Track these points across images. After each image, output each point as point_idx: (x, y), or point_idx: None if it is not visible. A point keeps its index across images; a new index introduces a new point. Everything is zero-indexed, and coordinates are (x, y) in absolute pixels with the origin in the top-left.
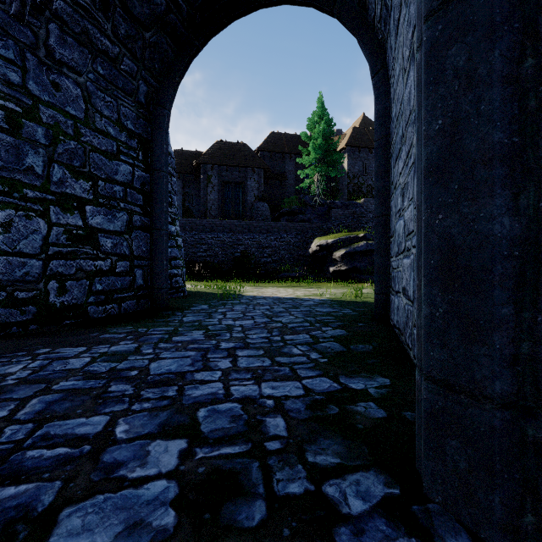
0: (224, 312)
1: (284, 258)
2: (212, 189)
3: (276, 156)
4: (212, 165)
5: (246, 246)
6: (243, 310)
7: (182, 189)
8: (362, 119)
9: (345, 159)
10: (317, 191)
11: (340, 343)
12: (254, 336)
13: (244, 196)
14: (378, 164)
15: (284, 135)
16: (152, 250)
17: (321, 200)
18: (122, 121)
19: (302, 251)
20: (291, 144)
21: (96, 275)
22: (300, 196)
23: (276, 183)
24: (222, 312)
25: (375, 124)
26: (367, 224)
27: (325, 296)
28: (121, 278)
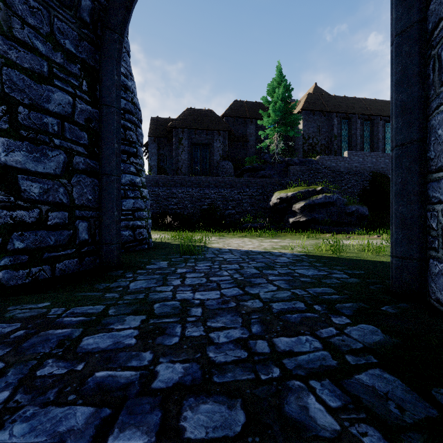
0: (184, 273)
1: (247, 210)
2: (183, 150)
3: (239, 121)
4: (182, 129)
5: (212, 200)
6: (207, 270)
7: (157, 151)
8: (313, 89)
9: (301, 122)
10: (276, 150)
11: (399, 376)
12: (221, 337)
13: (210, 155)
14: (404, 67)
15: (246, 102)
16: (100, 198)
17: (280, 158)
18: (57, 38)
19: (263, 204)
20: (252, 110)
21: (13, 229)
22: (260, 156)
23: (239, 144)
24: (181, 273)
25: (396, 9)
26: (323, 179)
27: (296, 250)
28: (55, 232)
